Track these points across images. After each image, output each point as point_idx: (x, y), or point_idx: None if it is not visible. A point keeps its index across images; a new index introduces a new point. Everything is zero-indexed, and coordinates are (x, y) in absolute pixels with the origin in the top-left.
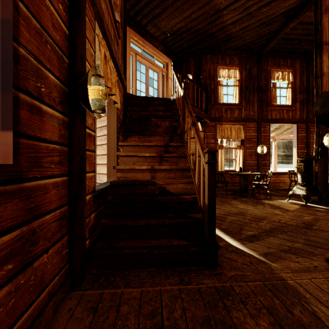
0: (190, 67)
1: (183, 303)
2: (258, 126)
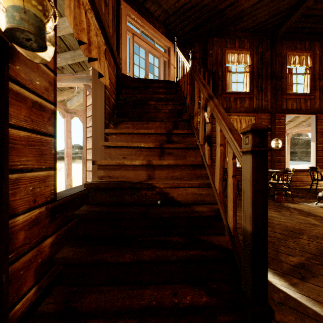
0: None
1: None
2: (272, 117)
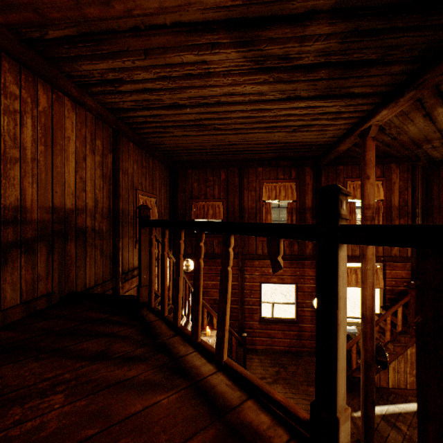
0: None
1: None
2: None
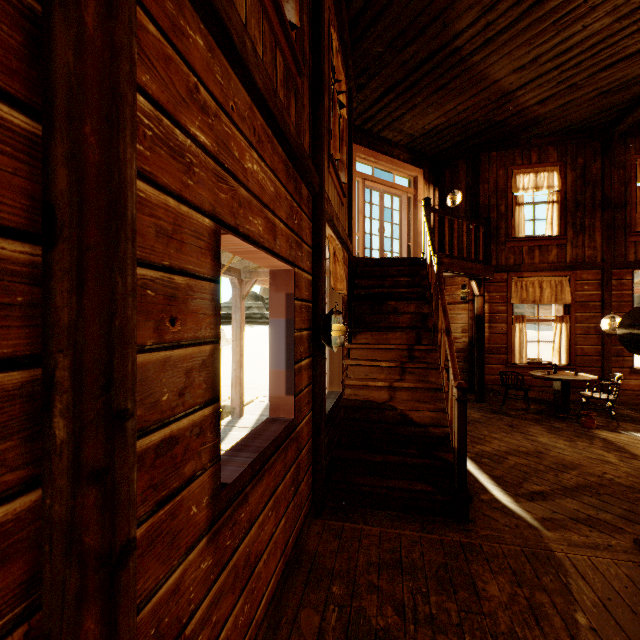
0: (458, 177)
1: (423, 548)
2: (604, 277)
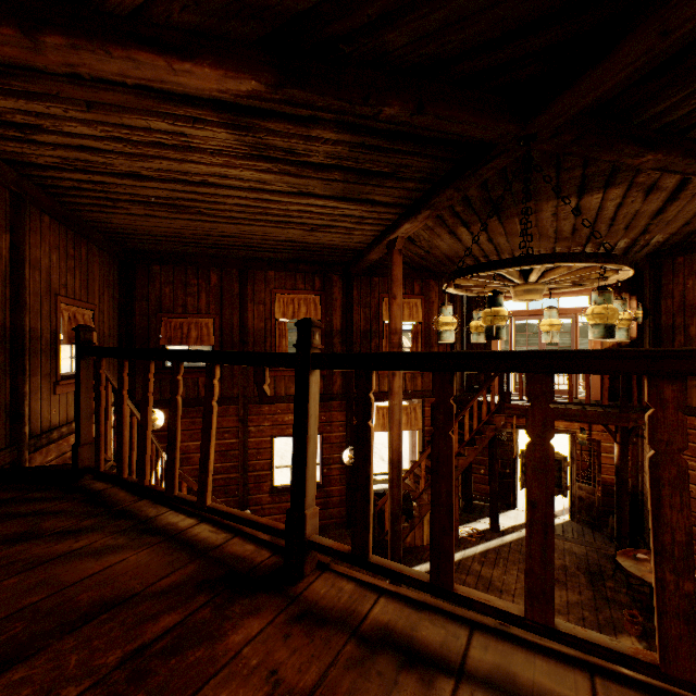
0: (647, 286)
1: None
2: None
